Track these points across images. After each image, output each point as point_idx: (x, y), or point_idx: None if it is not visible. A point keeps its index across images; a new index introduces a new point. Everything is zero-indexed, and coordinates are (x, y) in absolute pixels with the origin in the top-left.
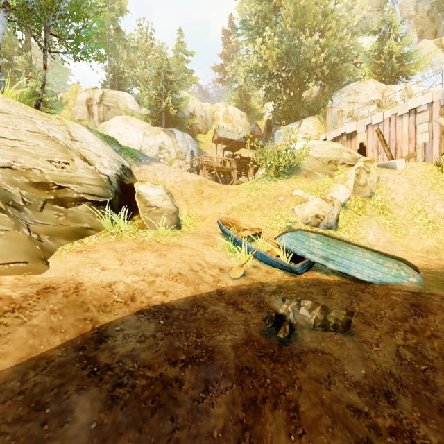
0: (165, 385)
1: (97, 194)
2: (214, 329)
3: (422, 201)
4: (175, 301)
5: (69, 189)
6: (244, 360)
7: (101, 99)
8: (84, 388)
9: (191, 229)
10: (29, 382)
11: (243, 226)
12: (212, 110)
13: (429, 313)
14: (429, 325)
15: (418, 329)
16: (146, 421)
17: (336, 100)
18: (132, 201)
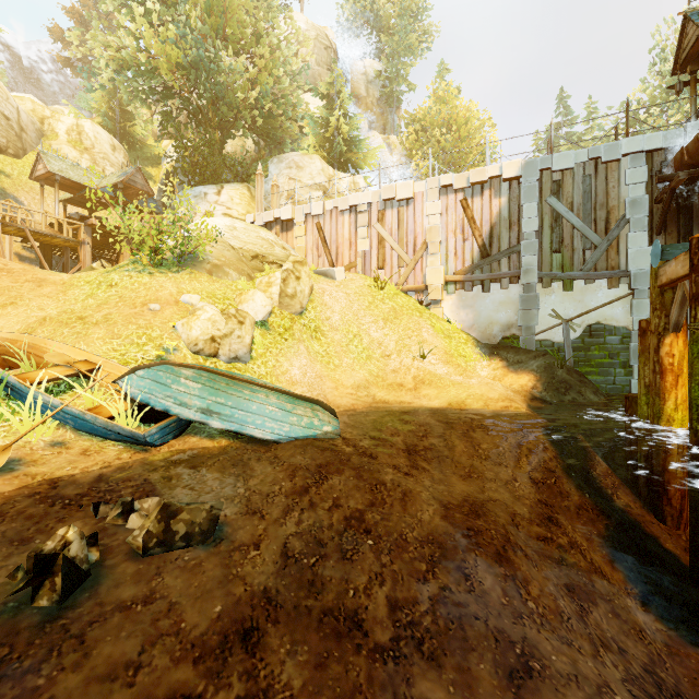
0: None
1: None
2: None
3: (359, 323)
4: None
5: None
6: None
7: None
8: None
9: None
10: None
11: (48, 358)
12: (39, 113)
13: (336, 474)
14: (333, 492)
15: (319, 501)
16: None
17: (274, 169)
18: None
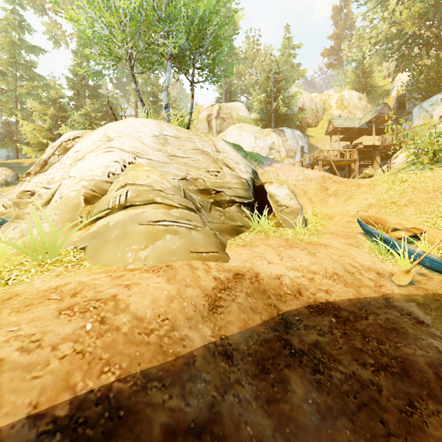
0: (361, 384)
1: (242, 196)
2: (396, 339)
3: None
4: (339, 301)
5: (223, 193)
6: None
7: (218, 113)
8: (290, 365)
9: (318, 228)
10: (251, 348)
11: (393, 225)
12: (323, 100)
13: None
14: None
15: None
16: (354, 414)
17: None
18: (265, 201)
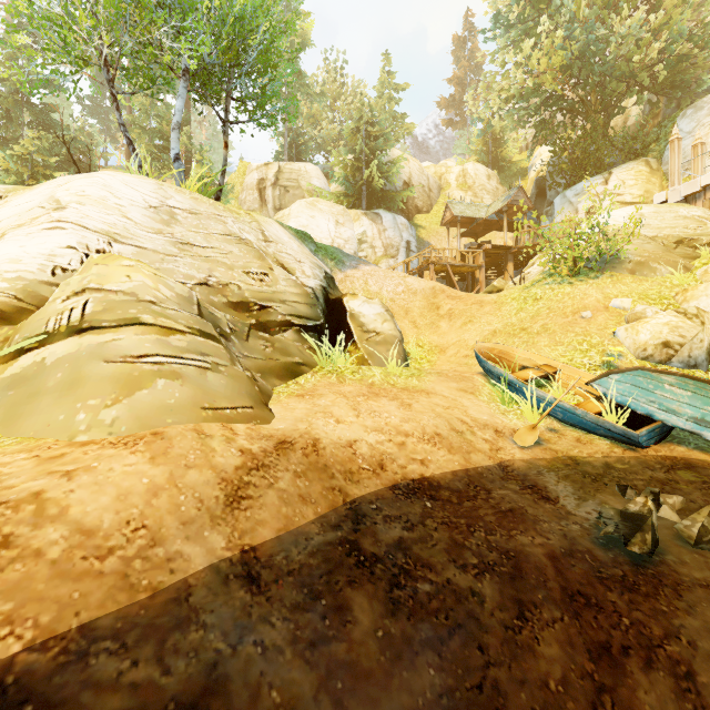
0: (458, 597)
1: (305, 316)
2: (510, 524)
3: None
4: (439, 475)
5: (272, 309)
6: (573, 580)
7: (277, 178)
8: (356, 582)
9: (424, 366)
10: (294, 561)
11: (521, 362)
12: (438, 173)
13: None
14: None
15: None
16: (443, 643)
17: (686, 124)
18: (343, 324)
